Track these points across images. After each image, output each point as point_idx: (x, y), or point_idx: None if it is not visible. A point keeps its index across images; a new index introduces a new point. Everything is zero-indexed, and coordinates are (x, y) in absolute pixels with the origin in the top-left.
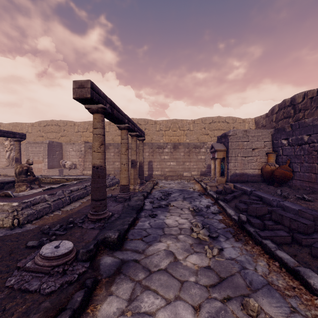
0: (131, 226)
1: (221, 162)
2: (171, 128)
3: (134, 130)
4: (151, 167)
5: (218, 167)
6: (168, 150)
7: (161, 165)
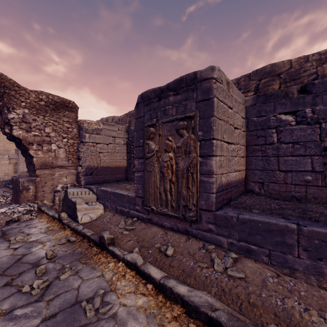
0: None
1: (16, 165)
2: None
3: None
4: None
5: (13, 168)
6: None
7: None
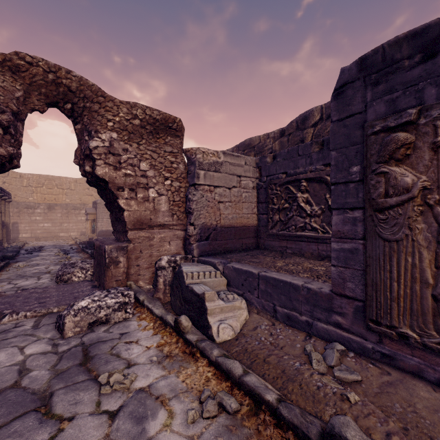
0: (16, 256)
1: (94, 223)
2: (46, 185)
3: (5, 195)
4: (17, 229)
5: (90, 226)
6: (41, 210)
7: (31, 227)
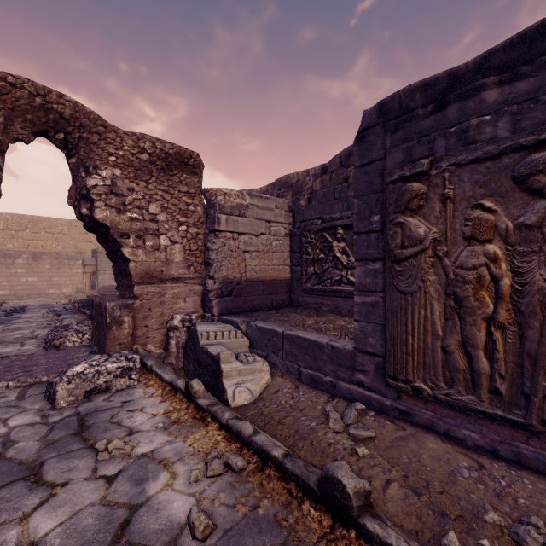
0: None
1: (93, 276)
2: (30, 229)
3: None
4: None
5: (89, 281)
6: (23, 261)
7: (10, 282)
